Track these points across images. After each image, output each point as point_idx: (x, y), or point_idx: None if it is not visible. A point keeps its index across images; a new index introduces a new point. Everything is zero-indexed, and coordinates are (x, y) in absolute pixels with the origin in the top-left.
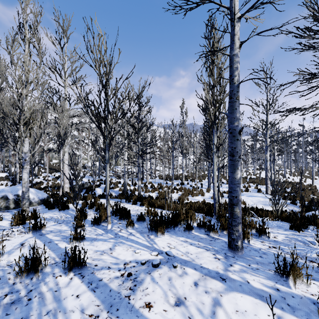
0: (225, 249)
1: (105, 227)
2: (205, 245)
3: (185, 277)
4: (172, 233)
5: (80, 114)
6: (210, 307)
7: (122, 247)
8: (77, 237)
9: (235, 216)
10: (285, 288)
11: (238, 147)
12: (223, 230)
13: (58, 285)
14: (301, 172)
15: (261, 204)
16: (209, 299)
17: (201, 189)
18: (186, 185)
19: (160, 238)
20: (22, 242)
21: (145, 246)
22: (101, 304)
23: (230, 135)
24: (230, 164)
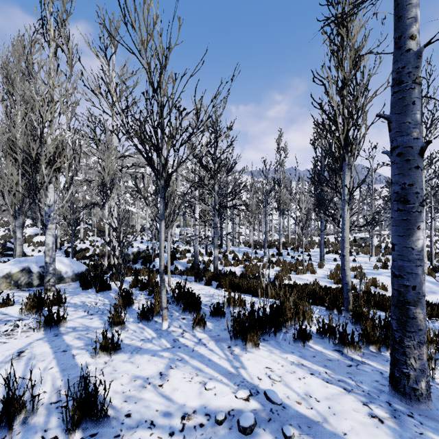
0: (384, 392)
1: (159, 324)
2: (340, 377)
3: None
4: (273, 343)
5: (133, 153)
6: None
7: (183, 372)
8: (106, 345)
9: (410, 326)
10: None
11: (417, 183)
12: (368, 344)
13: None
14: None
15: None
16: None
17: (310, 262)
18: (285, 257)
19: (252, 353)
20: (21, 349)
21: (225, 372)
22: None
23: (398, 159)
24: (398, 218)
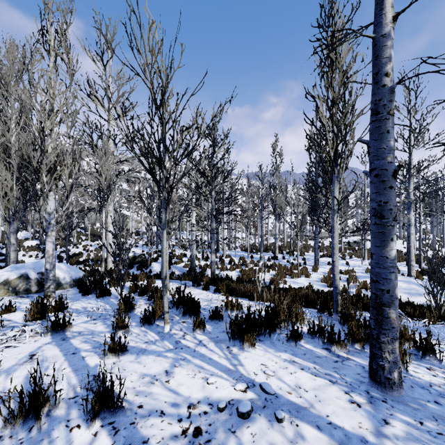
0: (364, 383)
1: (161, 328)
2: (326, 371)
3: None
4: (268, 343)
5: (130, 158)
6: None
7: (186, 369)
8: (114, 347)
9: (385, 325)
10: None
11: (390, 201)
12: (353, 342)
13: None
14: None
15: (403, 293)
16: None
17: (304, 266)
18: (280, 260)
19: (248, 352)
20: (33, 353)
21: (224, 369)
22: None
23: (375, 179)
24: (375, 231)
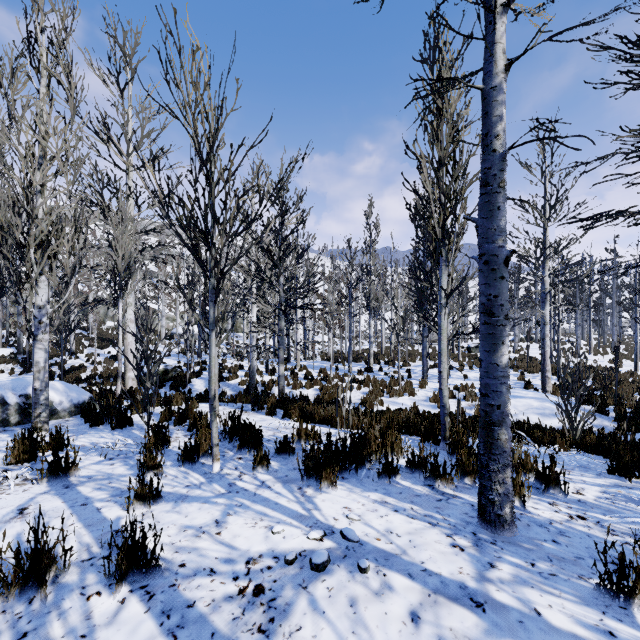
0: (472, 523)
1: (208, 467)
2: (426, 512)
3: (389, 598)
4: (353, 481)
5: (160, 227)
6: None
7: (244, 518)
8: (143, 493)
9: (495, 449)
10: (629, 631)
11: (502, 294)
12: (463, 476)
13: (90, 620)
14: (617, 347)
15: (534, 414)
16: None
17: (409, 381)
18: (376, 373)
19: (328, 494)
20: (23, 506)
21: (295, 515)
22: None
23: (485, 268)
24: (485, 332)
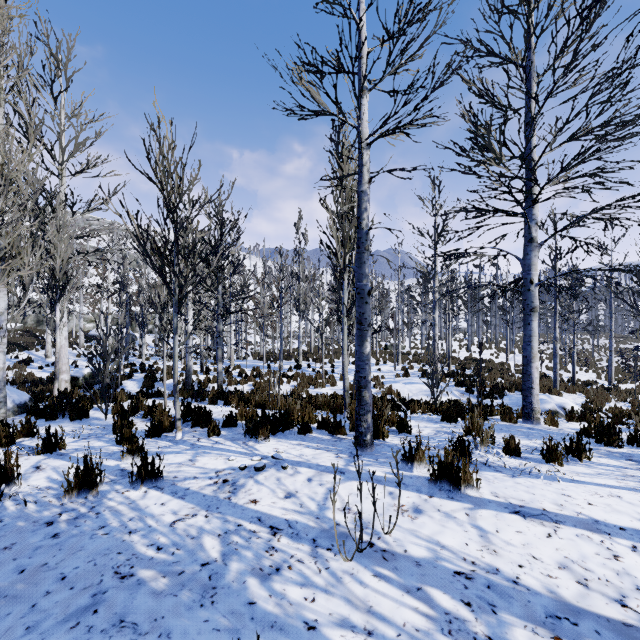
0: (351, 449)
1: (172, 437)
2: (326, 446)
3: (298, 475)
4: (281, 437)
5: (97, 233)
6: (324, 495)
7: (208, 457)
8: (133, 449)
9: (363, 402)
10: (407, 473)
11: (367, 312)
12: (353, 428)
13: (130, 499)
14: (481, 343)
15: (423, 395)
16: (323, 489)
17: (331, 375)
18: (305, 370)
19: (263, 443)
20: (36, 466)
21: (242, 453)
22: (197, 507)
23: (358, 296)
24: (358, 334)
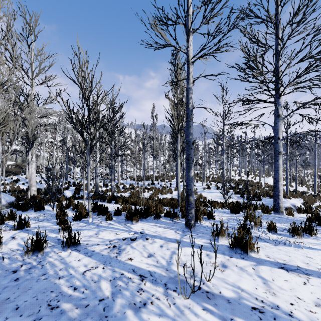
0: (183, 228)
1: (86, 221)
2: (169, 226)
3: (154, 243)
4: (145, 221)
5: (50, 115)
6: (169, 255)
7: (106, 232)
8: (65, 227)
9: (189, 203)
10: (215, 242)
11: (191, 154)
12: (183, 216)
13: (61, 257)
14: (248, 171)
15: (218, 198)
16: (169, 252)
17: (170, 188)
18: (156, 185)
19: (135, 224)
20: (12, 236)
21: (124, 230)
22: (98, 262)
23: (187, 145)
24: (187, 166)
